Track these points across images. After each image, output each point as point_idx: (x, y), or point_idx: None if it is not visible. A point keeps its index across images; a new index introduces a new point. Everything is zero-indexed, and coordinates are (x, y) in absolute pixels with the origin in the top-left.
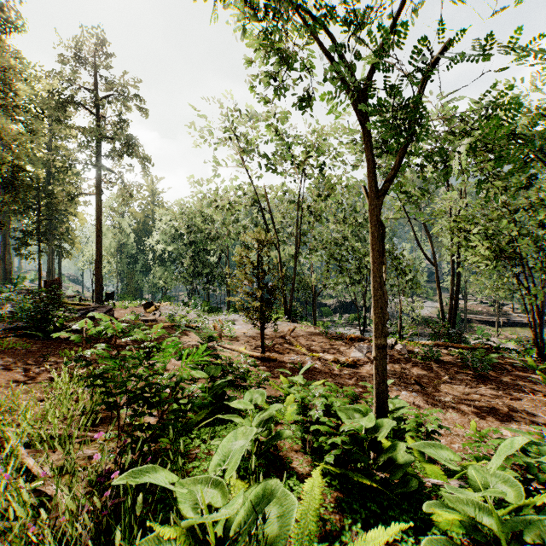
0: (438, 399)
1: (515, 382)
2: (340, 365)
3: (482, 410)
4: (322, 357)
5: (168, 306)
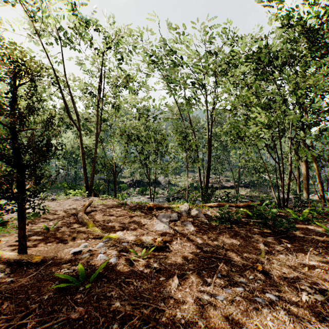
0: (310, 301)
1: (313, 237)
2: (146, 249)
3: None
4: (121, 237)
5: None
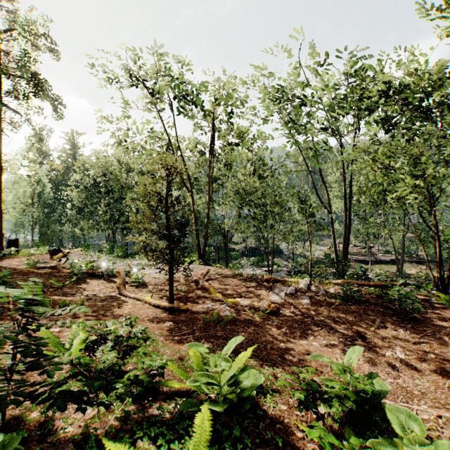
0: (391, 356)
1: (448, 323)
2: (261, 312)
3: (448, 369)
4: (240, 302)
5: (79, 252)
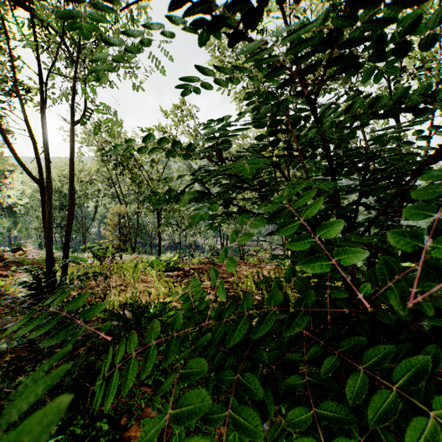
0: None
1: None
2: None
3: None
4: None
5: (34, 250)
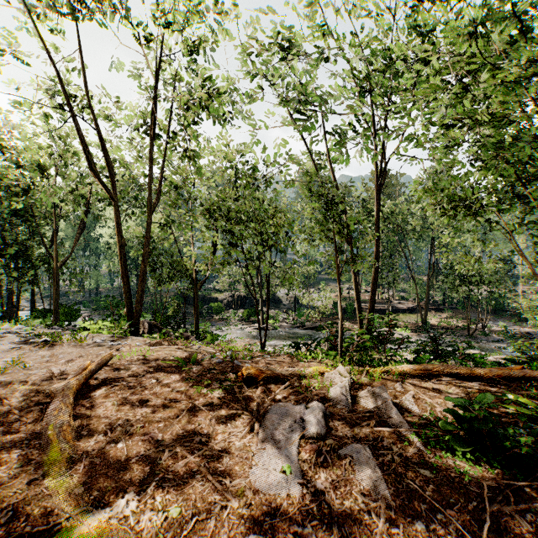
0: None
1: None
2: None
3: None
4: None
5: None
